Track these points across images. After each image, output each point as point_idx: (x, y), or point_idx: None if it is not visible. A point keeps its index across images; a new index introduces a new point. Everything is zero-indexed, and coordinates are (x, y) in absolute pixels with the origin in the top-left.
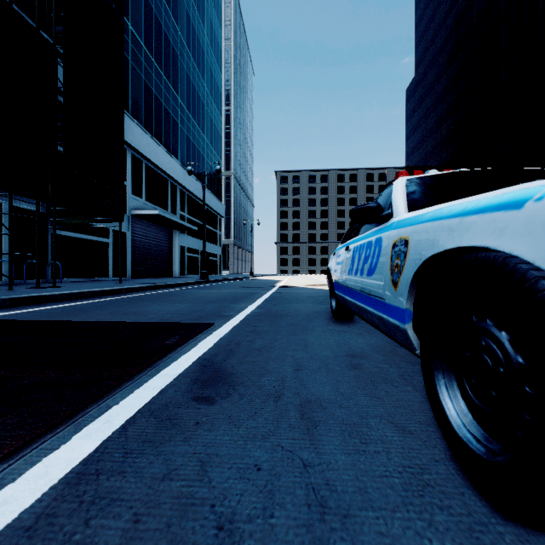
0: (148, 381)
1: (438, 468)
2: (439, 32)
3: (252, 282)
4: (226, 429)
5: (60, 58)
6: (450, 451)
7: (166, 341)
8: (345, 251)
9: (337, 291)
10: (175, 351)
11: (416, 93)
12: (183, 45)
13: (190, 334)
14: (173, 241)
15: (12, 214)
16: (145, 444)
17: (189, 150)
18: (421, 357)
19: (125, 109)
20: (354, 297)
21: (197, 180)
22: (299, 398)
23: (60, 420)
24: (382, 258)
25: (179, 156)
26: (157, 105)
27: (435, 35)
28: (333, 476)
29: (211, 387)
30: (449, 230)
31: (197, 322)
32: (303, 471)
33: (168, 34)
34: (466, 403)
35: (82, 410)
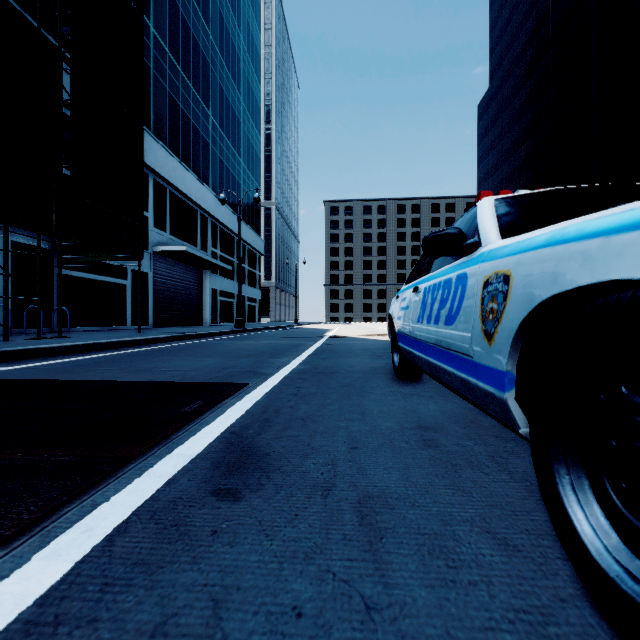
0: (154, 464)
1: (567, 614)
2: (518, 36)
3: (297, 331)
4: (253, 543)
5: (66, 63)
6: (580, 582)
7: (185, 407)
8: (412, 293)
9: (402, 344)
10: (196, 421)
11: (491, 108)
12: (215, 51)
13: (216, 397)
14: (203, 283)
15: (7, 249)
16: (135, 568)
17: (222, 175)
18: (532, 440)
19: (146, 126)
20: (426, 352)
21: (231, 211)
22: (356, 491)
23: (21, 527)
24: (468, 301)
25: (210, 182)
26: (184, 122)
27: (513, 39)
28: (411, 629)
29: (238, 475)
30: (583, 257)
31: (228, 381)
32: (366, 619)
33: (197, 38)
34: (607, 514)
35: (56, 511)
